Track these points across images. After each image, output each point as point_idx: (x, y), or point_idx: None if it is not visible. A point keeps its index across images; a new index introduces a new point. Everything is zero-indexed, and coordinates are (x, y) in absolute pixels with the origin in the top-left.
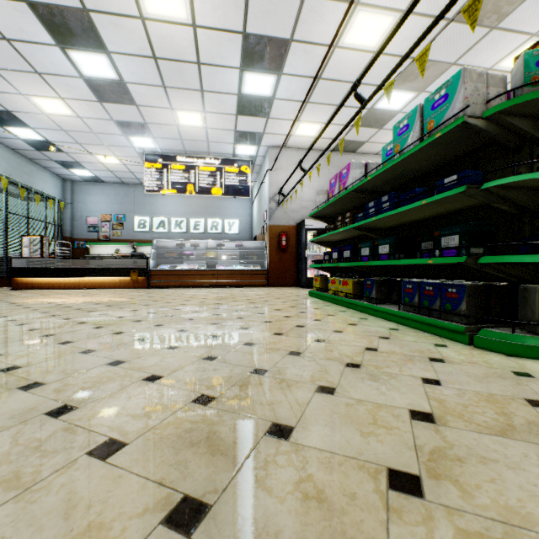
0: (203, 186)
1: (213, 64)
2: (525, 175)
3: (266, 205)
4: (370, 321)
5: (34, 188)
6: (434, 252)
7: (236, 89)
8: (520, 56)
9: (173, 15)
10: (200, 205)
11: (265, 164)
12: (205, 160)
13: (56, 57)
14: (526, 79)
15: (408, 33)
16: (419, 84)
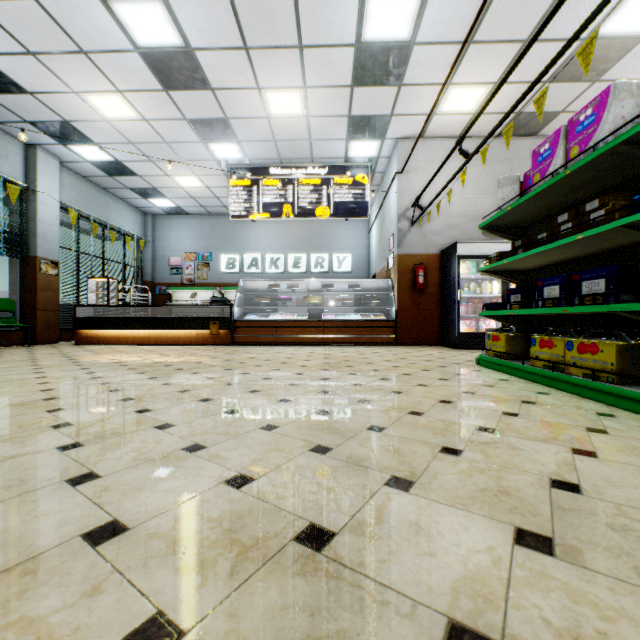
0: (304, 206)
1: None
2: None
3: (393, 225)
4: None
5: (109, 223)
6: None
7: (352, 35)
8: None
9: None
10: (300, 237)
11: (391, 167)
12: (306, 170)
13: (98, 19)
14: None
15: None
16: None
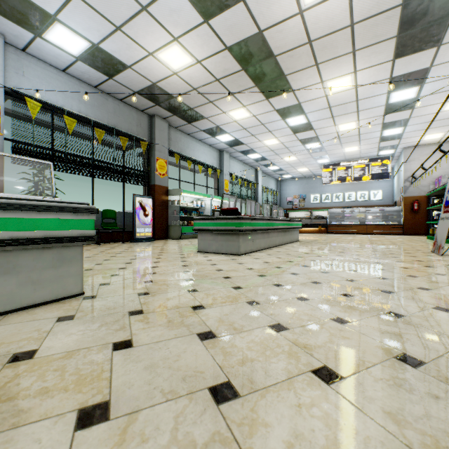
0: (356, 177)
1: (366, 133)
2: None
3: (401, 183)
4: None
5: (270, 188)
6: None
7: (378, 136)
8: None
9: (349, 128)
10: (351, 184)
11: (401, 158)
12: (357, 162)
13: (300, 147)
14: None
15: None
16: None
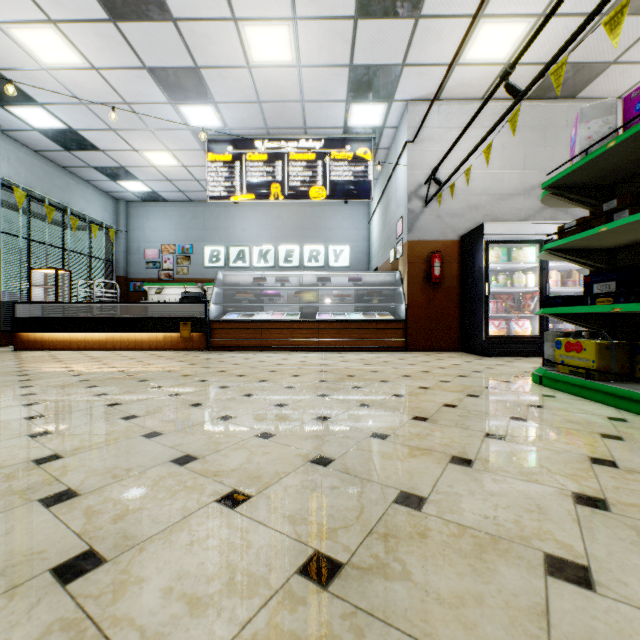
0: (295, 186)
1: None
2: None
3: (401, 207)
4: None
5: (70, 207)
6: None
7: None
8: None
9: None
10: (292, 227)
11: (399, 138)
12: (298, 143)
13: None
14: None
15: None
16: None
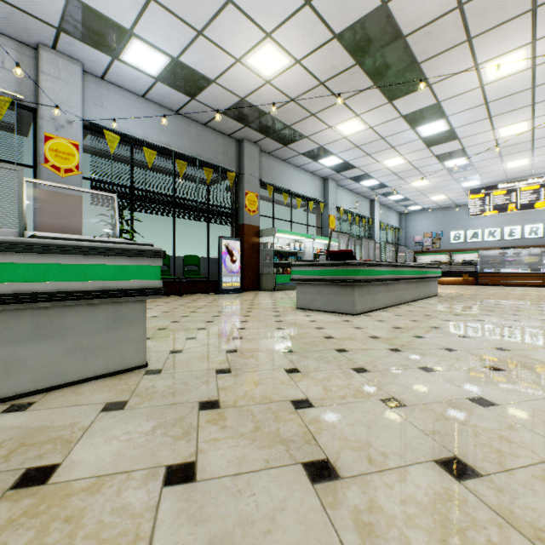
0: (524, 203)
1: (544, 137)
2: None
3: None
4: None
5: (390, 224)
6: None
7: None
8: None
9: (517, 132)
10: (514, 214)
11: None
12: (526, 181)
13: (435, 166)
14: None
15: None
16: None
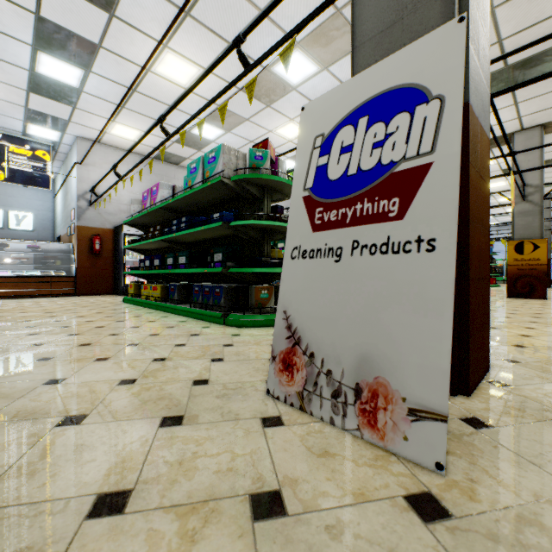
0: None
1: None
2: (249, 221)
3: (74, 202)
4: (169, 318)
5: None
6: (211, 264)
7: (27, 64)
8: (255, 146)
9: None
10: None
11: (73, 155)
12: None
13: None
14: (250, 165)
15: (211, 85)
16: (226, 126)
